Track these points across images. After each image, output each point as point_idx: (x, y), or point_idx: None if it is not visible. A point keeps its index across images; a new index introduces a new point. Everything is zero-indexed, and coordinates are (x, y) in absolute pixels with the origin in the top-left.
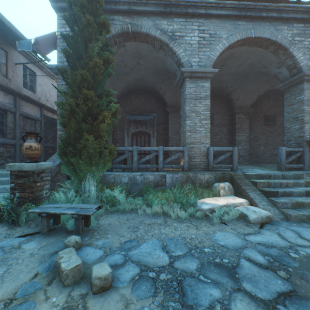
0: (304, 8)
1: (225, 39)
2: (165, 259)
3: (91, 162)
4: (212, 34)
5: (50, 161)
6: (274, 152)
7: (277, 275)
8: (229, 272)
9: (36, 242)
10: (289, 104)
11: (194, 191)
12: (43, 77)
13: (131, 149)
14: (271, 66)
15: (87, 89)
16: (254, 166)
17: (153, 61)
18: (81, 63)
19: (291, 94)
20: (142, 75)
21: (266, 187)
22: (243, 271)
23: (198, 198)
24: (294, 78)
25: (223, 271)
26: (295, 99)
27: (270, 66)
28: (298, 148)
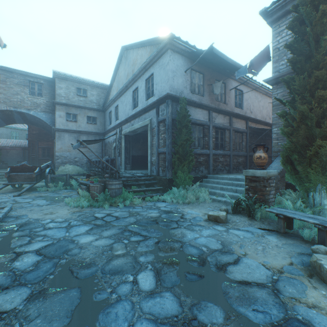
0: None
1: None
2: None
3: (323, 171)
4: None
5: (269, 169)
6: None
7: None
8: None
9: (275, 238)
10: None
11: None
12: (248, 92)
13: None
14: None
15: (321, 90)
16: None
17: None
18: (309, 64)
19: None
20: None
21: None
22: None
23: None
24: None
25: None
26: None
27: None
28: None
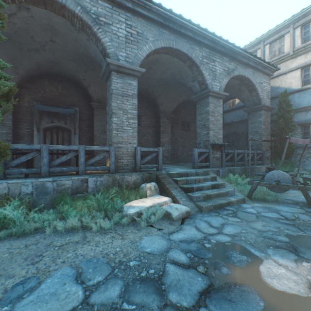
0: (210, 38)
1: (152, 42)
2: (78, 295)
3: None
4: (139, 32)
5: None
6: (189, 153)
7: (197, 272)
8: (155, 285)
9: None
10: (200, 114)
11: (121, 194)
12: None
13: (38, 148)
14: (188, 79)
15: None
16: (175, 166)
17: (73, 43)
18: None
19: (201, 105)
20: (59, 58)
21: (185, 184)
22: (169, 278)
23: (125, 202)
24: (203, 92)
25: (149, 287)
26: (204, 109)
27: (187, 78)
28: (206, 150)
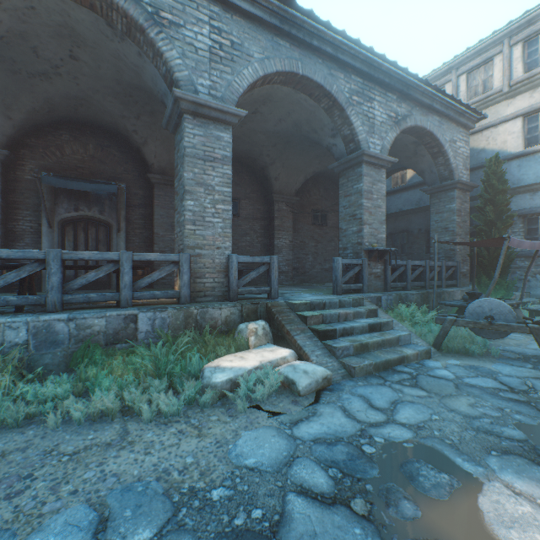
0: (364, 57)
1: (259, 62)
2: None
3: None
4: (236, 43)
5: None
6: (325, 266)
7: (352, 515)
8: None
9: None
10: (346, 195)
11: (201, 343)
12: None
13: (40, 257)
14: (324, 132)
15: None
16: (301, 289)
17: (112, 62)
18: None
19: (348, 179)
20: (88, 91)
21: (320, 324)
22: (294, 530)
23: (209, 359)
24: (352, 156)
25: None
26: (353, 187)
27: (323, 131)
28: (357, 260)
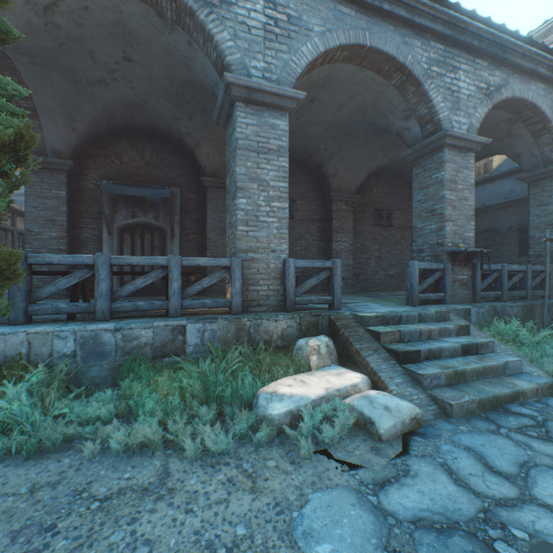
0: (447, 17)
1: (319, 36)
2: None
3: None
4: (293, 17)
5: None
6: (390, 271)
7: None
8: None
9: None
10: (422, 187)
11: (255, 361)
12: None
13: (89, 262)
14: (394, 114)
15: None
16: (365, 298)
17: (164, 59)
18: None
19: (424, 168)
20: (142, 94)
21: (396, 342)
22: None
23: (263, 381)
24: (430, 139)
25: None
26: (431, 177)
27: (392, 114)
28: (437, 264)
